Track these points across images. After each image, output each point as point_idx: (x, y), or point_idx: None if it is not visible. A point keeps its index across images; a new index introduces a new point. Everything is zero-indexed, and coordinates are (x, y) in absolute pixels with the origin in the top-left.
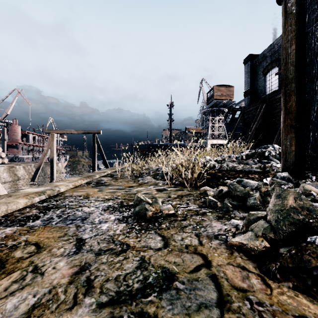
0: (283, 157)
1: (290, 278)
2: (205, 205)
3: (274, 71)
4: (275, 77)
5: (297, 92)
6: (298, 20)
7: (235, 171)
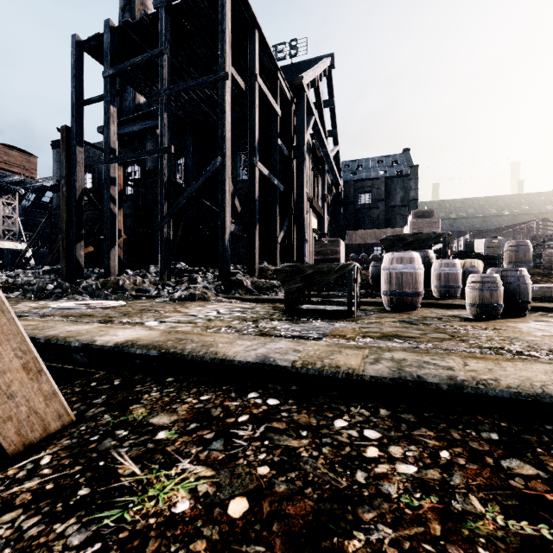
0: (61, 273)
1: (37, 298)
2: (7, 298)
3: (89, 177)
4: (90, 184)
5: (68, 239)
6: (68, 201)
7: (30, 284)
